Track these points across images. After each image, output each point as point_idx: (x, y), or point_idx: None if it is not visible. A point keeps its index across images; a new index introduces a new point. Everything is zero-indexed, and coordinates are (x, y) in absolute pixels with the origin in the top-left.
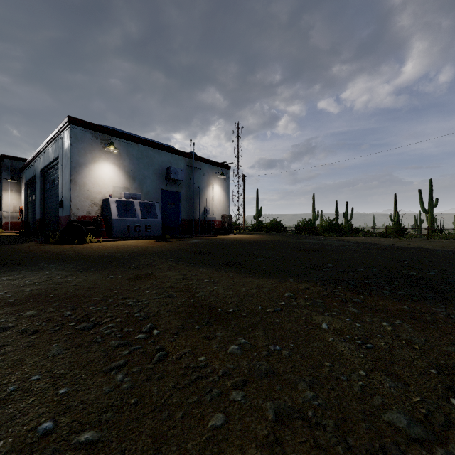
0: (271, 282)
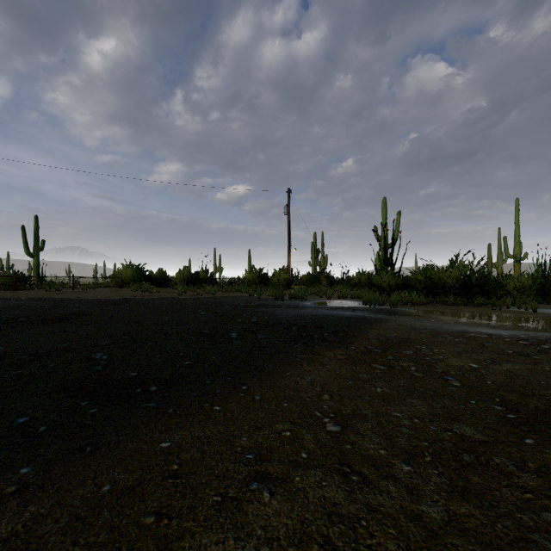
0: (320, 367)
